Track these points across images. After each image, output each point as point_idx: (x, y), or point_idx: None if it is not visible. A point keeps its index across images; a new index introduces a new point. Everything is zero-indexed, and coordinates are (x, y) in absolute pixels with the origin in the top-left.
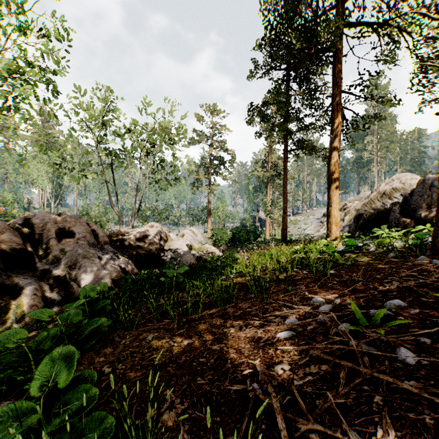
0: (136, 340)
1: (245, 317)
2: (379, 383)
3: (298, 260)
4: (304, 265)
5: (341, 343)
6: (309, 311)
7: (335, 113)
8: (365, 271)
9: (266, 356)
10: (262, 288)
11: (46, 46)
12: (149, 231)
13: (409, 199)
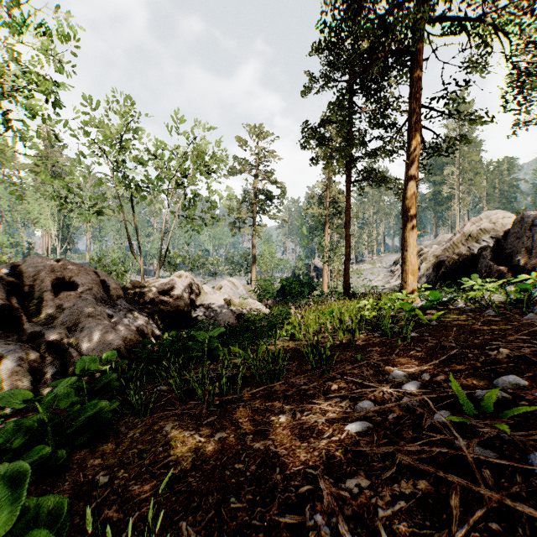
0: (149, 432)
1: (300, 398)
2: (515, 517)
3: (365, 319)
4: (375, 326)
5: (441, 442)
6: (388, 391)
7: (411, 133)
8: (457, 333)
9: (332, 462)
10: (321, 356)
11: (43, 44)
12: (177, 282)
13: (502, 243)
